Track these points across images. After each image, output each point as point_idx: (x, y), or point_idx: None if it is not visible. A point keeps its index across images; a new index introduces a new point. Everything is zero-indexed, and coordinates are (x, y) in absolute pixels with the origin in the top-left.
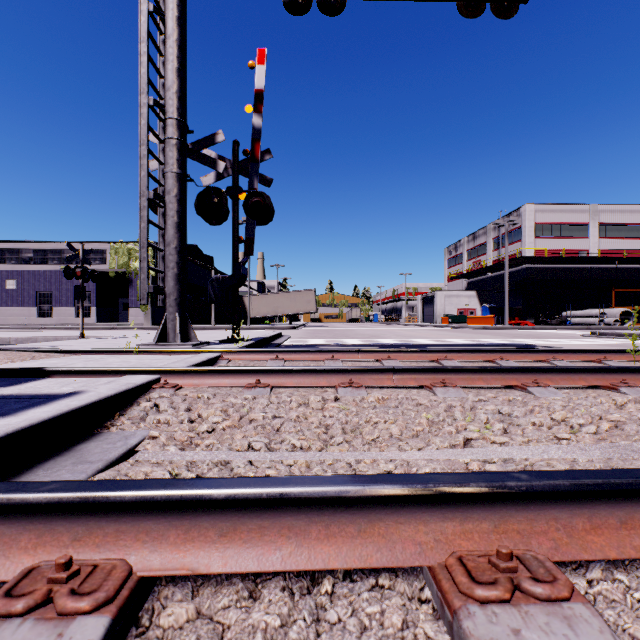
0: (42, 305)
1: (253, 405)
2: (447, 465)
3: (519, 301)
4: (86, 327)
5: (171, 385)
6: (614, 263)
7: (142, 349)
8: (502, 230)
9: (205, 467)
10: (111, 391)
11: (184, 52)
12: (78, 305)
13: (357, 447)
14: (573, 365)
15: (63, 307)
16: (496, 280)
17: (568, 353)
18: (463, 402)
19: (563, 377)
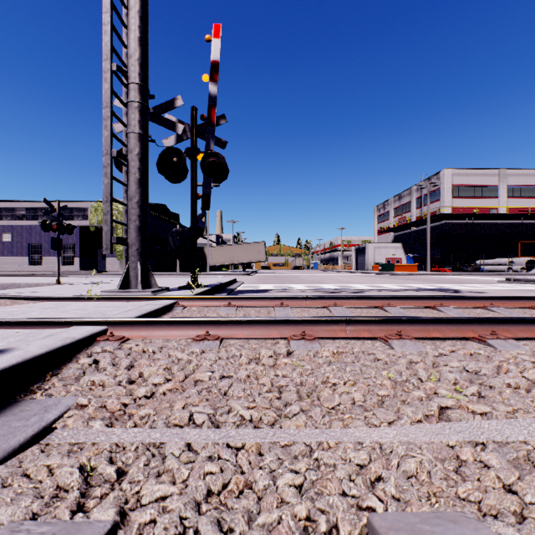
0: (33, 255)
1: (200, 362)
2: (434, 455)
3: (438, 251)
4: (70, 274)
5: (116, 338)
6: (520, 219)
7: (103, 296)
8: (424, 191)
9: (129, 458)
10: (41, 349)
11: (145, 23)
12: (64, 255)
13: (317, 421)
14: (511, 312)
15: (51, 257)
16: (419, 234)
17: (504, 300)
18: (424, 357)
19: (520, 328)
